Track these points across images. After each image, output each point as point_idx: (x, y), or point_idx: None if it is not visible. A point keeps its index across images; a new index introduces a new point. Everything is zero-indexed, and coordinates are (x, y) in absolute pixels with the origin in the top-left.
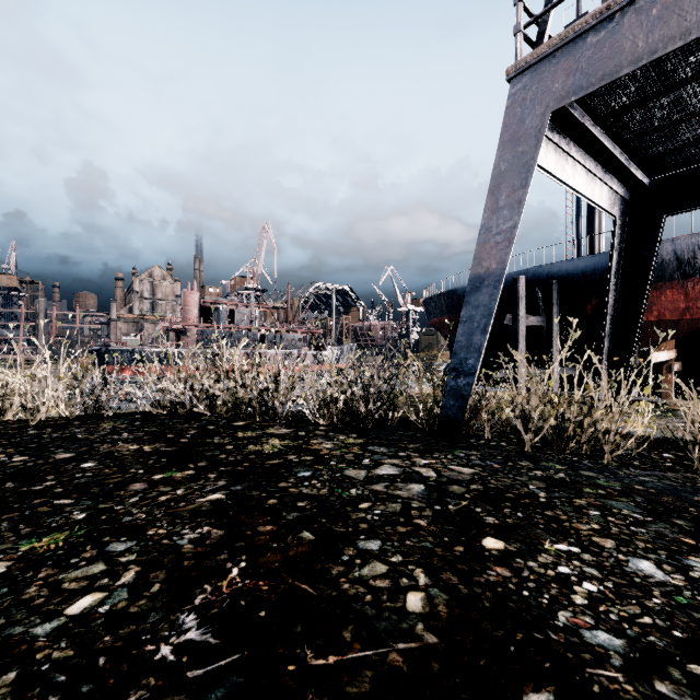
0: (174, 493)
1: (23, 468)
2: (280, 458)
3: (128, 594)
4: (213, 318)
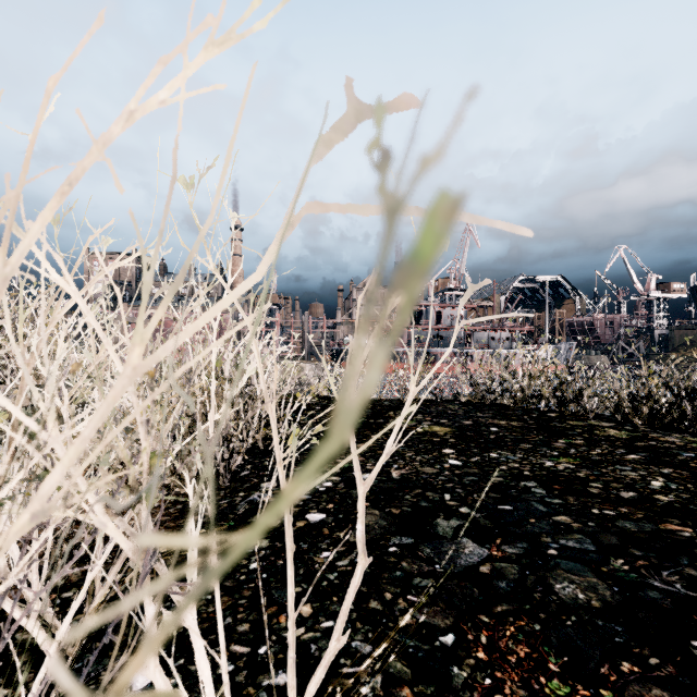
0: (596, 451)
1: (458, 426)
2: (642, 442)
3: (676, 485)
4: (423, 320)
